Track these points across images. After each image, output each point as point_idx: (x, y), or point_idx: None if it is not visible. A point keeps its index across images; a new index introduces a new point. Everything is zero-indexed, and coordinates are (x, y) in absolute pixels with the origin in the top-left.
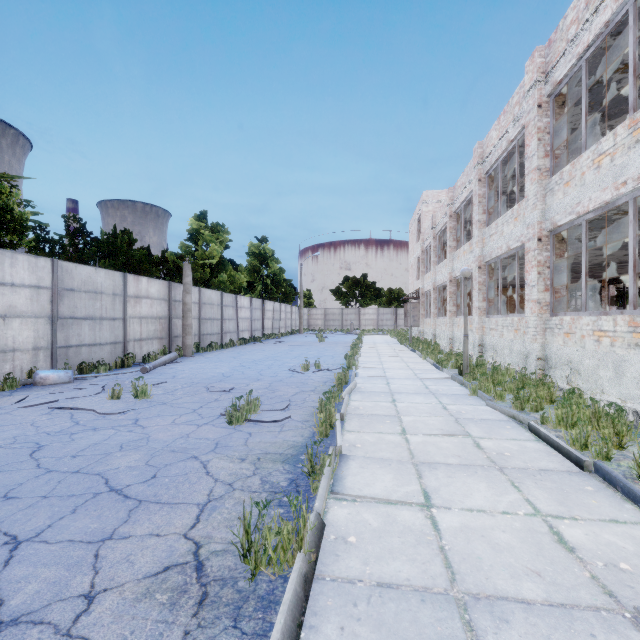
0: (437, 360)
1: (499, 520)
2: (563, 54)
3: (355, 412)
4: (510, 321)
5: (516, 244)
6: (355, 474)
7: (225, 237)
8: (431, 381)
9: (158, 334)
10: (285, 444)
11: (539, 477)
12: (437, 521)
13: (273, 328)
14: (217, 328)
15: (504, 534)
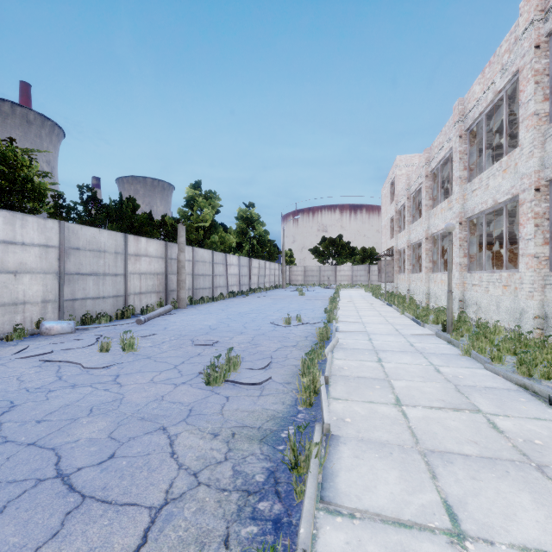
0: (416, 315)
1: None
2: None
3: (340, 373)
4: (497, 277)
5: (505, 197)
6: (349, 468)
7: (216, 203)
8: (414, 338)
9: (156, 288)
10: (264, 414)
11: None
12: None
13: (259, 283)
14: (209, 283)
15: None
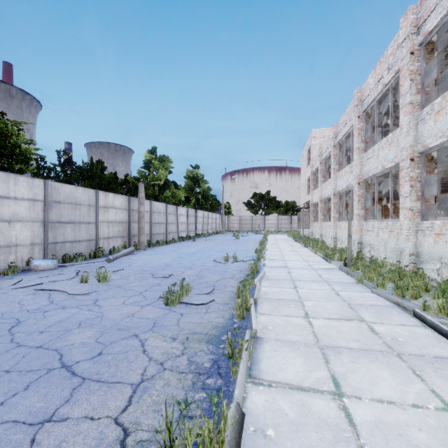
0: (325, 254)
1: (412, 415)
2: (434, 8)
3: (265, 296)
4: (385, 224)
5: (390, 164)
6: (269, 357)
7: (169, 165)
8: (323, 271)
9: (121, 234)
10: (209, 325)
11: (437, 365)
12: (350, 413)
13: (203, 229)
14: (163, 229)
15: (421, 433)
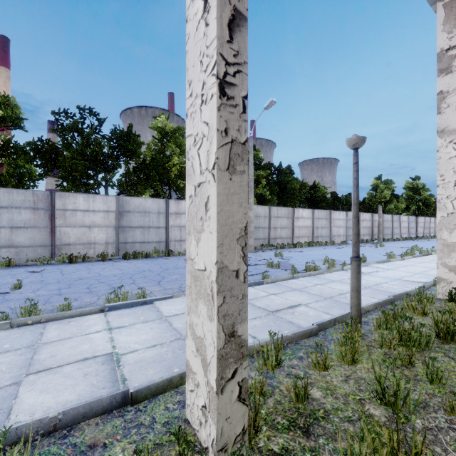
0: None
1: None
2: None
3: None
4: None
5: None
6: None
7: (392, 186)
8: None
9: (368, 233)
10: None
11: None
12: None
13: (424, 233)
14: (390, 232)
15: None
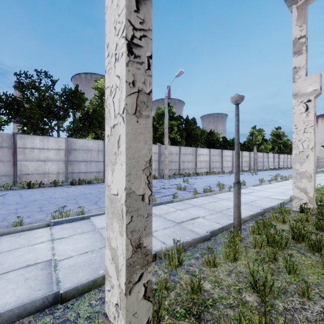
0: None
1: None
2: None
3: None
4: None
5: None
6: None
7: (263, 133)
8: None
9: (247, 165)
10: None
11: None
12: None
13: (283, 165)
14: (261, 164)
15: None
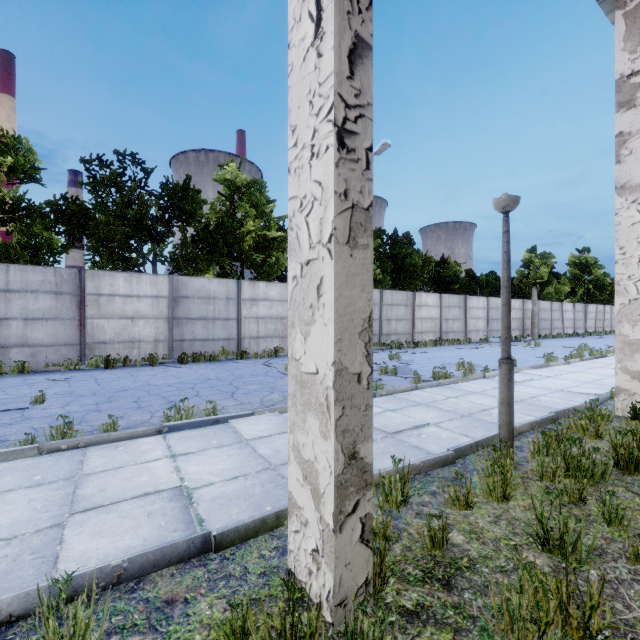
0: None
1: None
2: None
3: None
4: None
5: None
6: None
7: (551, 261)
8: None
9: (518, 327)
10: None
11: None
12: None
13: (595, 327)
14: (548, 325)
15: None
